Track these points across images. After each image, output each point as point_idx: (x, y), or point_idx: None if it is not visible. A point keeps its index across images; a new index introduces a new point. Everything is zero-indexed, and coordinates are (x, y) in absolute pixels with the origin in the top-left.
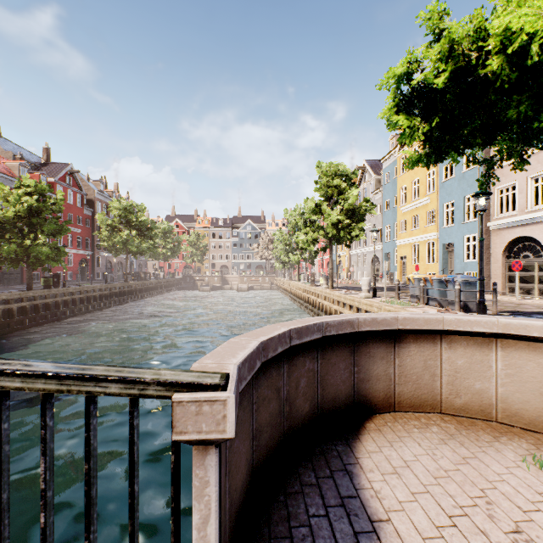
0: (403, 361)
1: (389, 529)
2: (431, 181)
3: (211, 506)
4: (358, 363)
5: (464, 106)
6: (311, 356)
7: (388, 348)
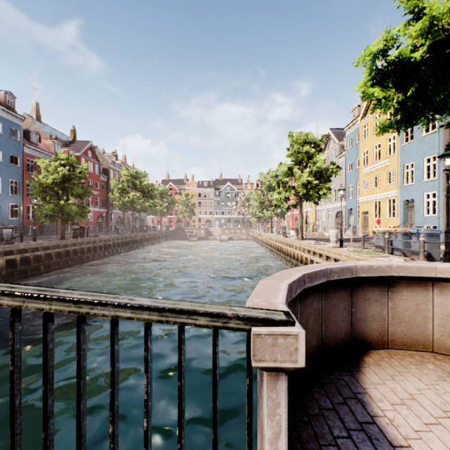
0: (396, 304)
1: None
2: (391, 145)
3: (282, 424)
4: (355, 305)
5: (439, 76)
6: (317, 298)
7: (382, 292)
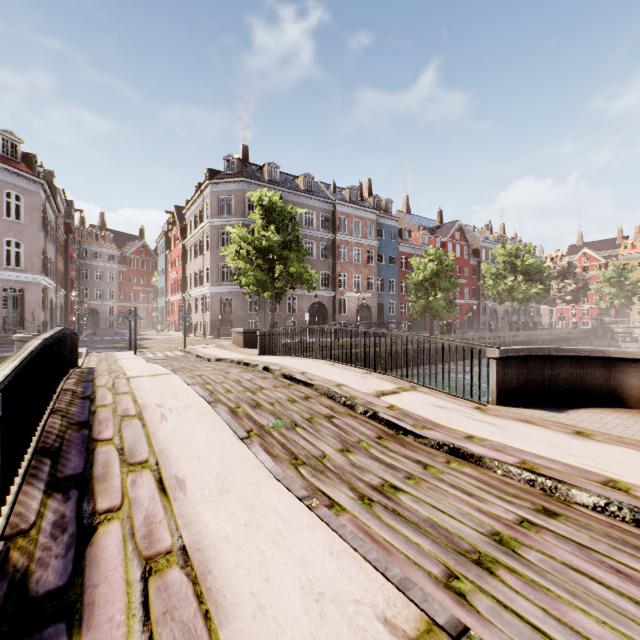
0: None
1: (567, 413)
2: None
3: (494, 372)
4: (612, 376)
5: None
6: (570, 364)
7: (639, 370)
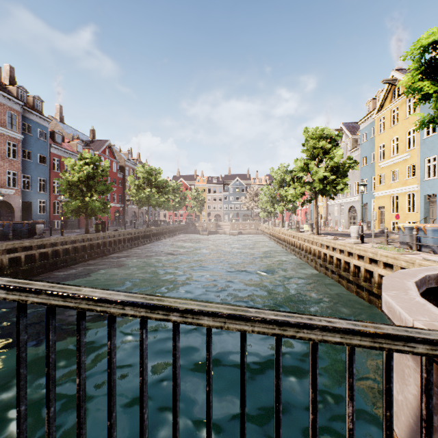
0: None
1: None
2: (411, 139)
3: None
4: None
5: None
6: None
7: None
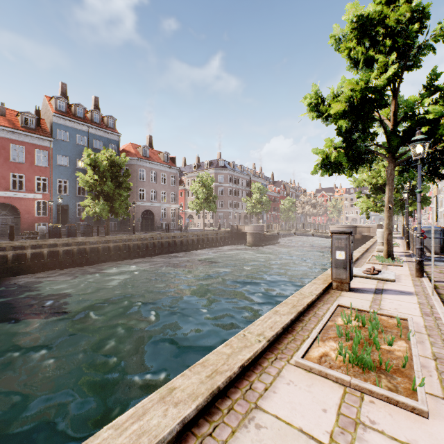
0: None
1: None
2: None
3: None
4: None
5: None
6: None
7: None
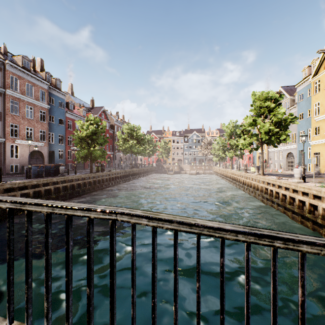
0: None
1: None
2: None
3: None
4: None
5: None
6: None
7: None
